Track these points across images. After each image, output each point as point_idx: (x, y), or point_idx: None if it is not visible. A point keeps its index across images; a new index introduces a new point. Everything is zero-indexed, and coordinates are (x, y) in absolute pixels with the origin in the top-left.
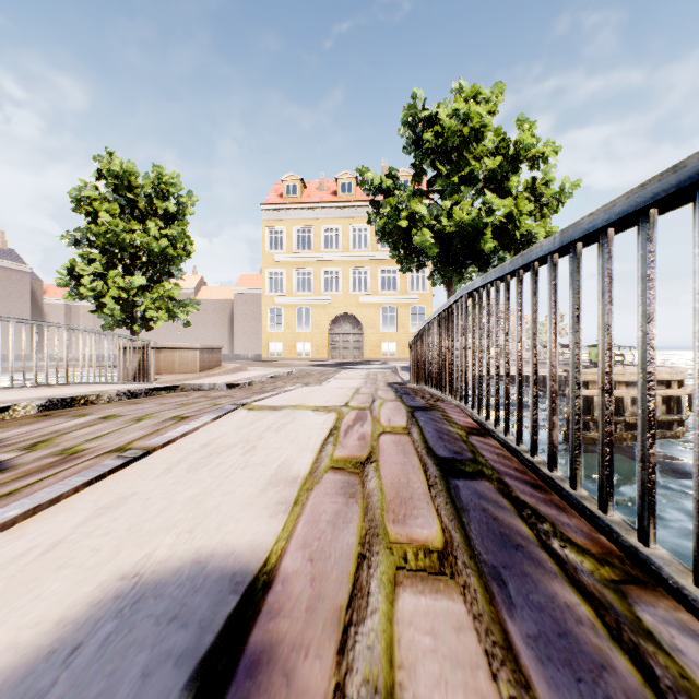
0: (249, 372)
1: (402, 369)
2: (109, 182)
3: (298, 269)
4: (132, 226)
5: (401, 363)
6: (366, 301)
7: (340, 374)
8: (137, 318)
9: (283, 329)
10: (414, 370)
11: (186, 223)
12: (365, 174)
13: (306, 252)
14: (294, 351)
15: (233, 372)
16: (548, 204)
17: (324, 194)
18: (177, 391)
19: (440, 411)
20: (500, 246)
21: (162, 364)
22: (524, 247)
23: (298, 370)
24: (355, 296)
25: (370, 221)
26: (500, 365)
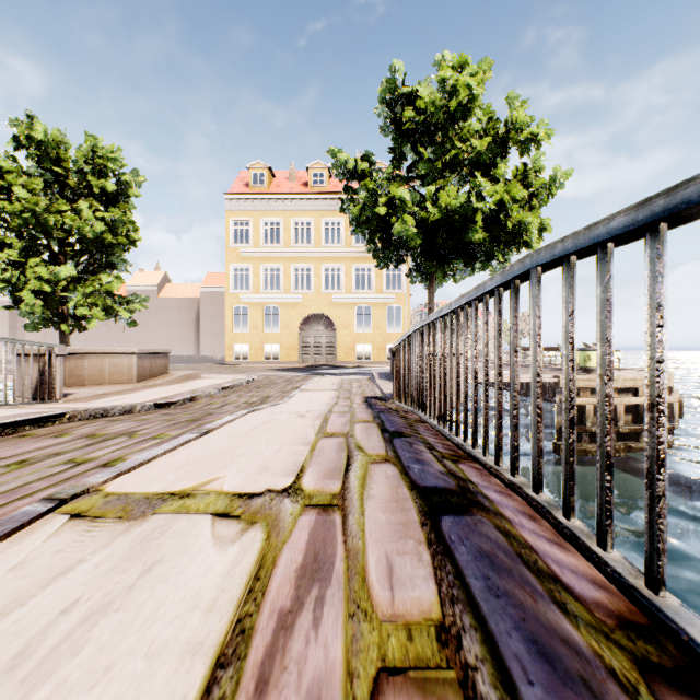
0: (201, 381)
1: (380, 377)
2: (32, 154)
3: (266, 264)
4: (60, 206)
5: (377, 366)
6: (339, 301)
7: (308, 383)
8: (68, 316)
9: (249, 329)
10: (399, 384)
11: (127, 205)
12: (338, 154)
13: (274, 247)
14: (261, 353)
15: (181, 382)
16: (538, 195)
17: (295, 185)
18: (60, 422)
19: (490, 511)
20: (489, 238)
21: (86, 373)
22: (515, 240)
23: (262, 377)
24: (328, 295)
25: (344, 209)
26: (480, 368)
